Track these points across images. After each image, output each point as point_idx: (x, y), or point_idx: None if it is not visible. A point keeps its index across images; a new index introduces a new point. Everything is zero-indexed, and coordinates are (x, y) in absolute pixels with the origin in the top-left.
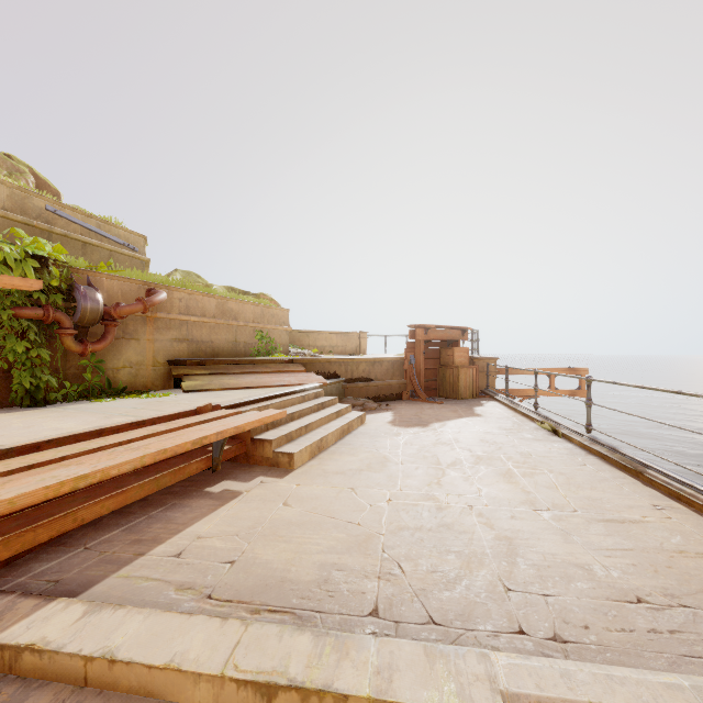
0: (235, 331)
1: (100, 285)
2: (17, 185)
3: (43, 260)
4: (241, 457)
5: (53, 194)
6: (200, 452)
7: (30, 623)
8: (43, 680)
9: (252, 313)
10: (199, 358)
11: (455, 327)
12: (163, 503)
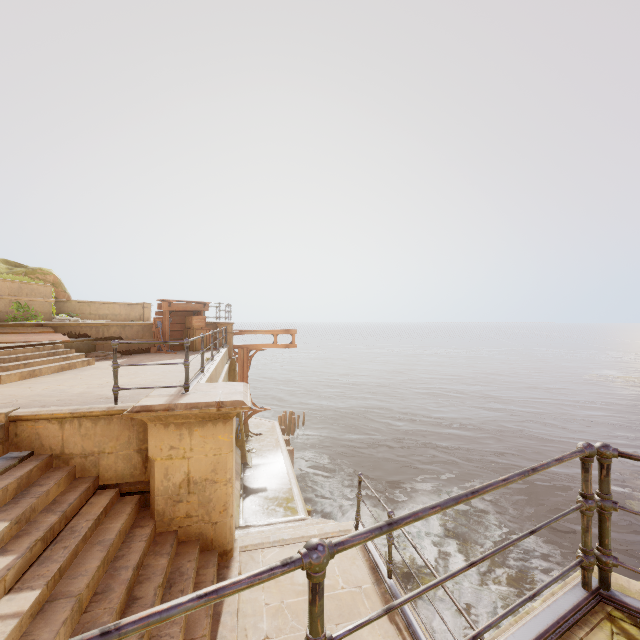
0: None
1: None
2: None
3: None
4: None
5: None
6: None
7: None
8: None
9: (8, 288)
10: None
11: (197, 302)
12: None
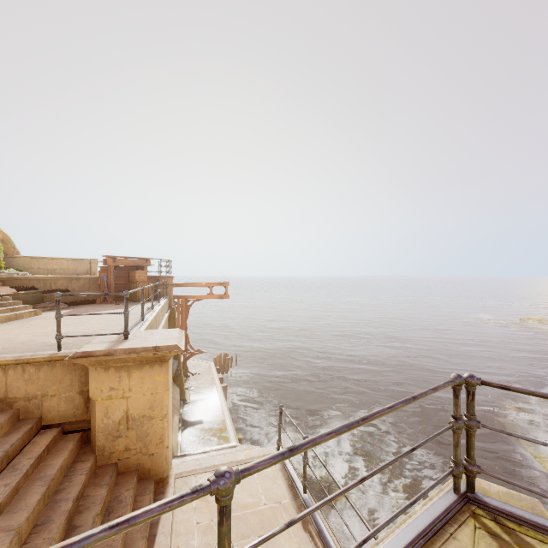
0: None
1: None
2: None
3: None
4: None
5: None
6: None
7: None
8: None
9: None
10: None
11: (140, 258)
12: None
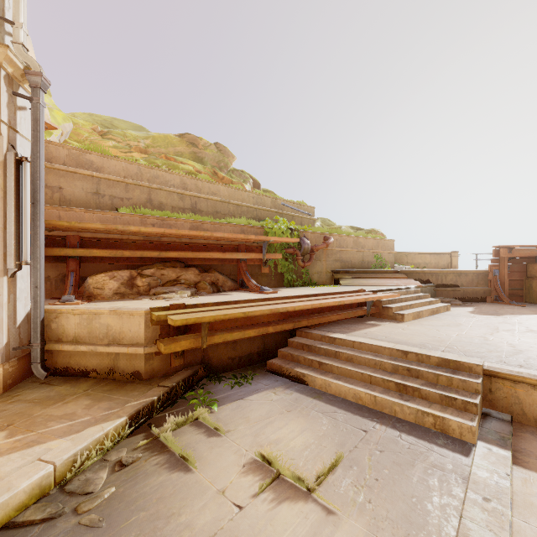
0: (362, 255)
1: (307, 236)
2: (273, 196)
3: (291, 229)
4: (376, 315)
5: (258, 186)
6: (360, 308)
7: (334, 335)
8: (341, 346)
9: (371, 244)
10: (345, 270)
11: None
12: (350, 323)
